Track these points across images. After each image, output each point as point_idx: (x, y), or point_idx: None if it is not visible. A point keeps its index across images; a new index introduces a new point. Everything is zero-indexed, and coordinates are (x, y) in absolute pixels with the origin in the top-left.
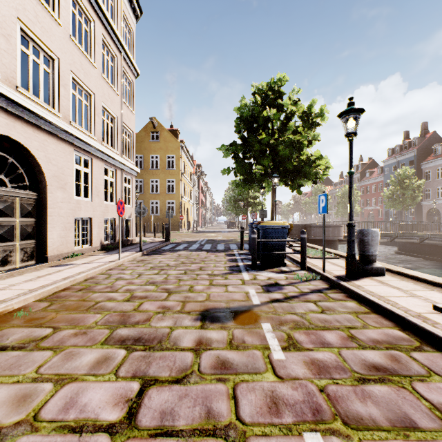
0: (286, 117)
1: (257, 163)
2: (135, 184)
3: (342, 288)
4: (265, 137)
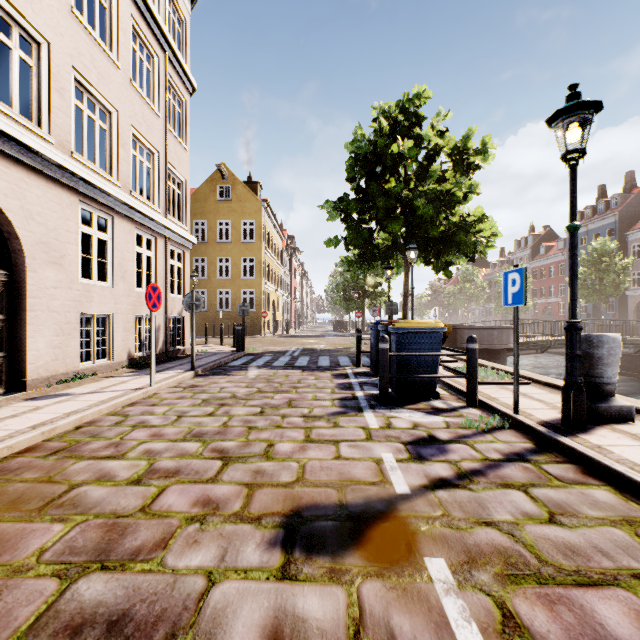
0: (428, 155)
1: (381, 228)
2: (195, 264)
3: (564, 450)
4: (395, 186)
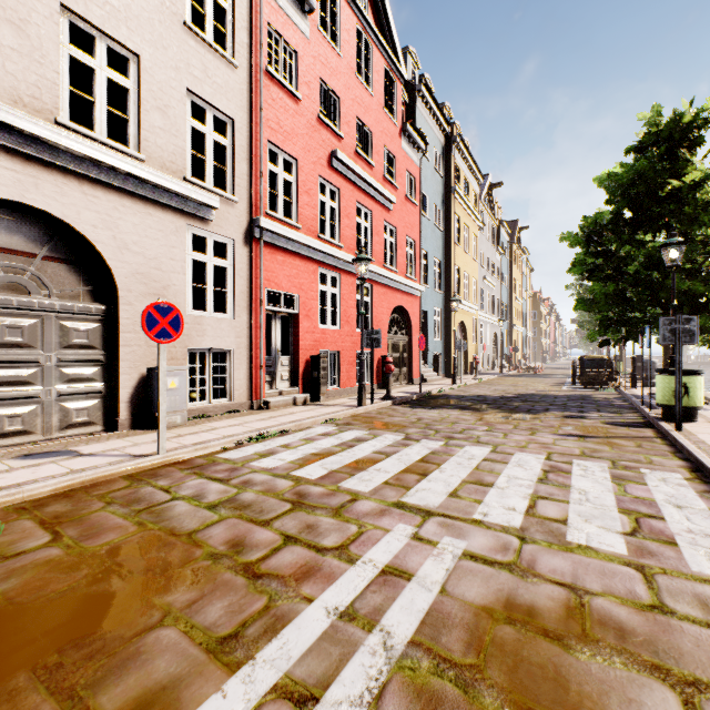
0: None
1: None
2: None
3: None
4: None
